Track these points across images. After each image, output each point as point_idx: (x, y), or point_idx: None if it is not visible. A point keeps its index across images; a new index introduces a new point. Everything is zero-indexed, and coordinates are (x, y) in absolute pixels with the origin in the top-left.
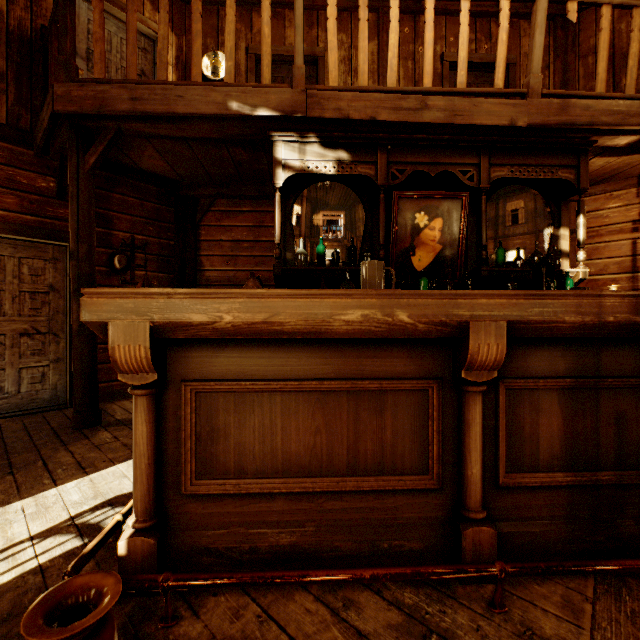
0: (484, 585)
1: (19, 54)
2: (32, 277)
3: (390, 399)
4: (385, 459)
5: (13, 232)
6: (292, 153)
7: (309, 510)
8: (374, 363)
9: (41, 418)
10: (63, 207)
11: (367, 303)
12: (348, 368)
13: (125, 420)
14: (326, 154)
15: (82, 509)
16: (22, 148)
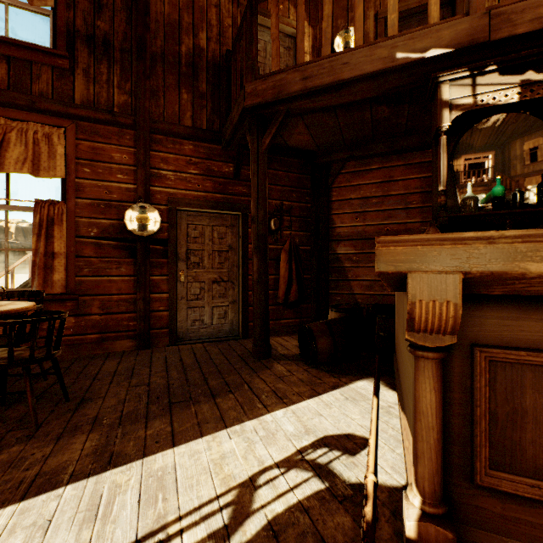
0: None
1: (213, 76)
2: (219, 240)
3: None
4: None
5: (210, 207)
6: (461, 90)
7: None
8: None
9: (227, 345)
10: (237, 185)
11: None
12: None
13: (287, 355)
14: (507, 80)
15: (302, 443)
16: (214, 145)
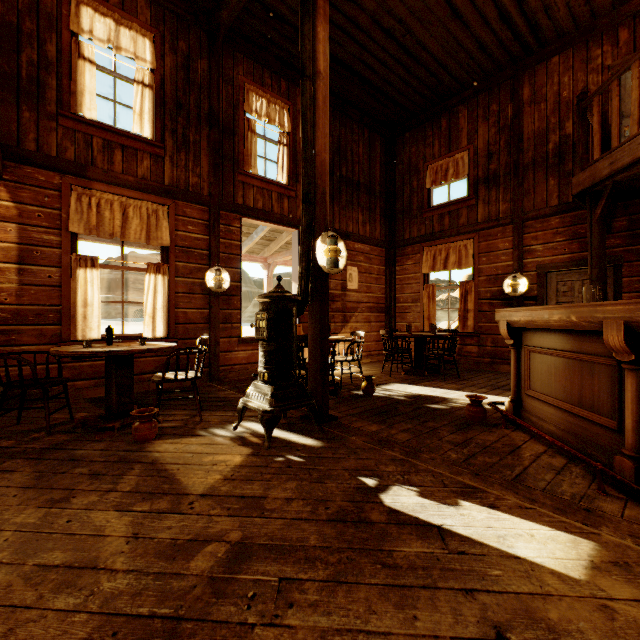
0: (620, 494)
1: None
2: None
3: (596, 368)
4: (594, 403)
5: (575, 266)
6: None
7: (561, 418)
8: (587, 345)
9: None
10: (608, 239)
11: (560, 311)
12: (576, 346)
13: None
14: None
15: None
16: (581, 211)
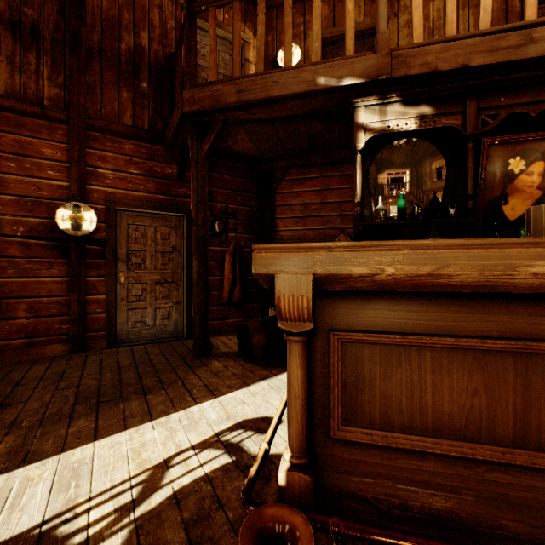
0: None
1: (155, 77)
2: (162, 241)
3: None
4: None
5: (152, 208)
6: (372, 116)
7: (466, 477)
8: None
9: (170, 346)
10: (182, 187)
11: None
12: (516, 326)
13: (228, 353)
14: (407, 111)
15: (221, 428)
16: (157, 146)
